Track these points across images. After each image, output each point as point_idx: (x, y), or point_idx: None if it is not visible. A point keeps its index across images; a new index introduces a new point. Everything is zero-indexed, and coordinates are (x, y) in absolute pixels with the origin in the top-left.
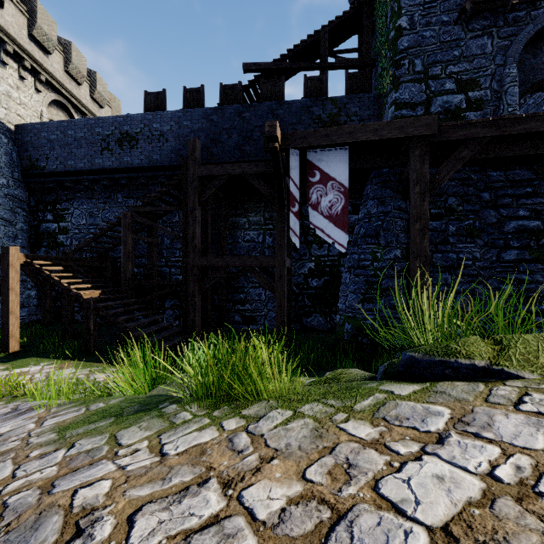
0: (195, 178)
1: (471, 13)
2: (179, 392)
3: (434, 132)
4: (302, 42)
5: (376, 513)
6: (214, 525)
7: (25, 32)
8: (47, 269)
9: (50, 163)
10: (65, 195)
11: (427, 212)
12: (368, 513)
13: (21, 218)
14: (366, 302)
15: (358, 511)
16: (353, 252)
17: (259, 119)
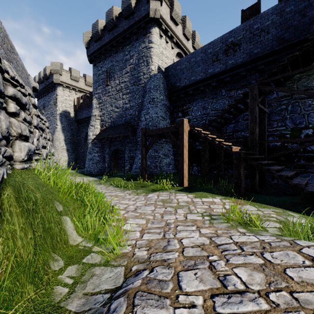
0: None
1: None
2: None
3: None
4: None
5: None
6: None
7: (169, 16)
8: (203, 132)
9: (181, 82)
10: (188, 100)
11: None
12: None
13: (168, 116)
14: None
15: None
16: None
17: None
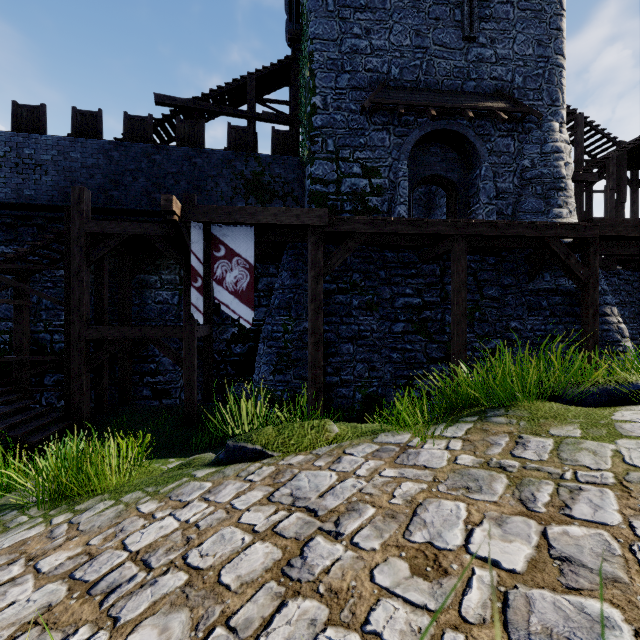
0: (81, 235)
1: (372, 109)
2: (21, 498)
3: (325, 223)
4: (226, 85)
5: (113, 552)
6: (10, 582)
7: None
8: None
9: None
10: None
11: (321, 294)
12: (108, 553)
13: None
14: (277, 373)
15: (104, 553)
16: (268, 322)
17: (173, 165)
